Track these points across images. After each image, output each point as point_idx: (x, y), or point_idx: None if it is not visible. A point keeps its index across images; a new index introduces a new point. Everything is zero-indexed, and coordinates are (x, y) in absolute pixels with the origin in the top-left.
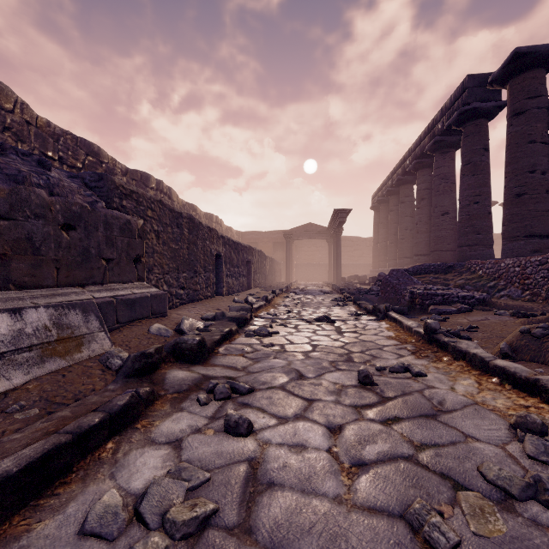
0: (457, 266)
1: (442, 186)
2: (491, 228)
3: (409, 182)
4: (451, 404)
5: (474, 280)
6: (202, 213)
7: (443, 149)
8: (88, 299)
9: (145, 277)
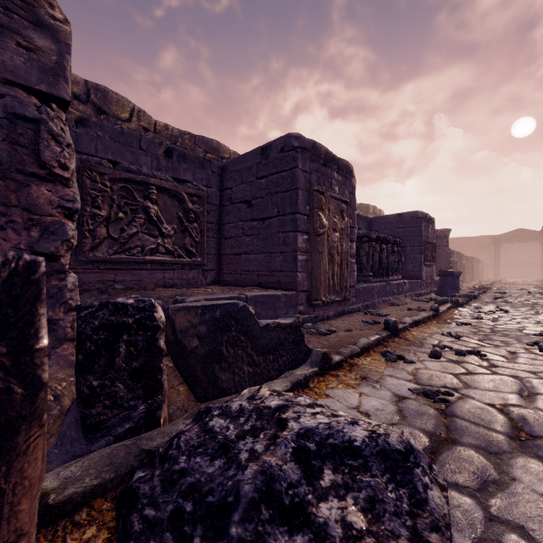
0: None
1: None
2: None
3: None
4: None
5: None
6: None
7: None
8: None
9: None
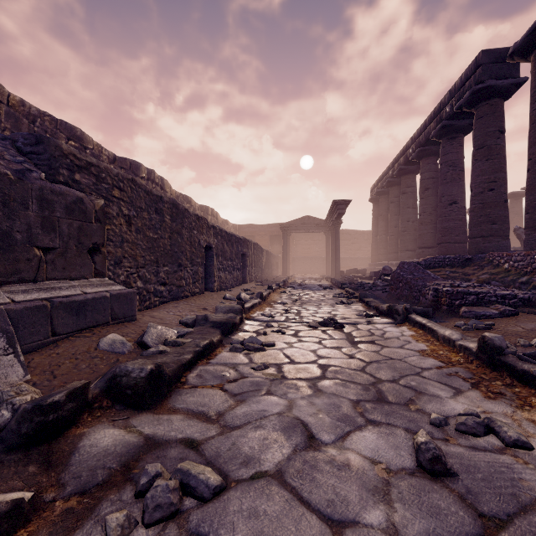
0: (476, 258)
1: (449, 174)
2: (507, 217)
3: (411, 172)
4: None
5: (501, 274)
6: (196, 205)
7: (451, 134)
8: (2, 304)
9: (106, 272)
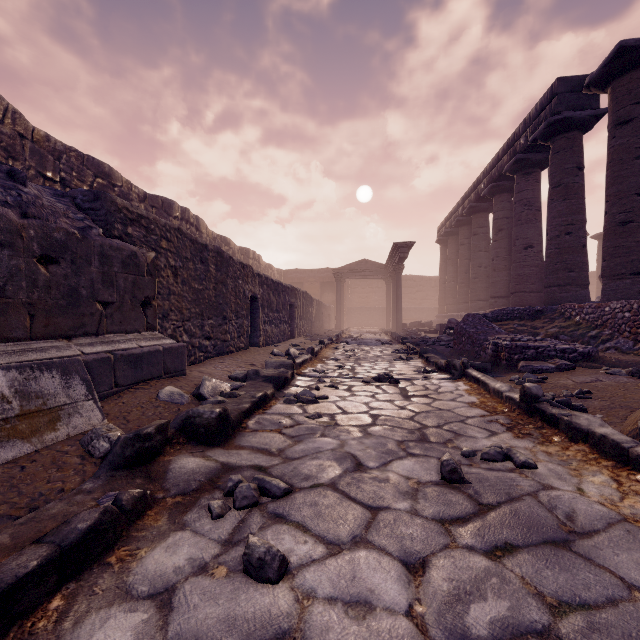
0: (547, 310)
1: (524, 214)
2: (586, 264)
3: (483, 210)
4: (586, 520)
5: (571, 328)
6: (236, 247)
7: (526, 169)
8: (75, 356)
9: (157, 325)
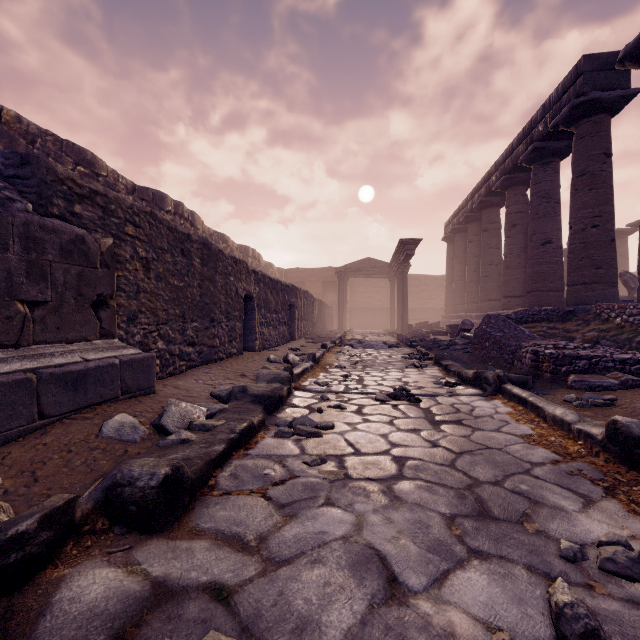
0: (579, 311)
1: (542, 207)
2: (615, 260)
3: (494, 204)
4: None
5: (612, 331)
6: (234, 245)
7: (544, 159)
8: None
9: (116, 331)
